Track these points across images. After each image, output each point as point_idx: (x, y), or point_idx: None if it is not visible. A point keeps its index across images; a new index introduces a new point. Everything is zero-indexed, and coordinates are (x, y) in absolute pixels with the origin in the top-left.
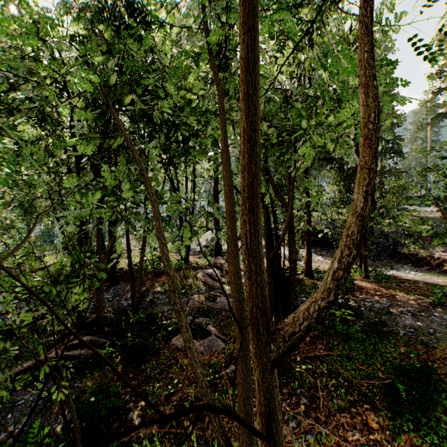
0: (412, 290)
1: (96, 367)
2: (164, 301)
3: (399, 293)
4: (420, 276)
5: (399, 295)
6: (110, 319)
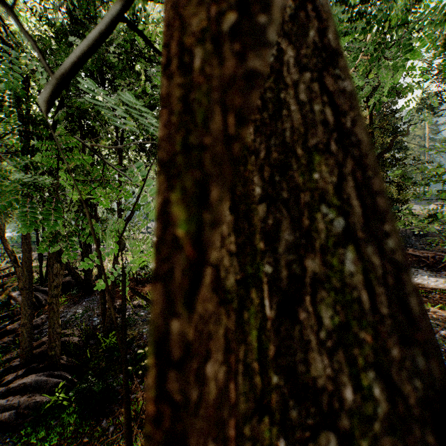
0: (444, 303)
1: (40, 422)
2: (145, 317)
3: (431, 308)
4: (443, 283)
5: (433, 311)
6: (73, 344)
